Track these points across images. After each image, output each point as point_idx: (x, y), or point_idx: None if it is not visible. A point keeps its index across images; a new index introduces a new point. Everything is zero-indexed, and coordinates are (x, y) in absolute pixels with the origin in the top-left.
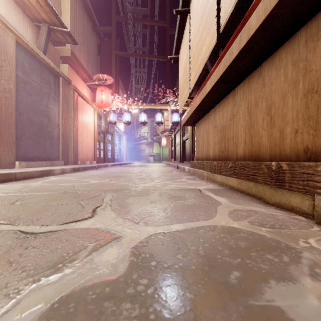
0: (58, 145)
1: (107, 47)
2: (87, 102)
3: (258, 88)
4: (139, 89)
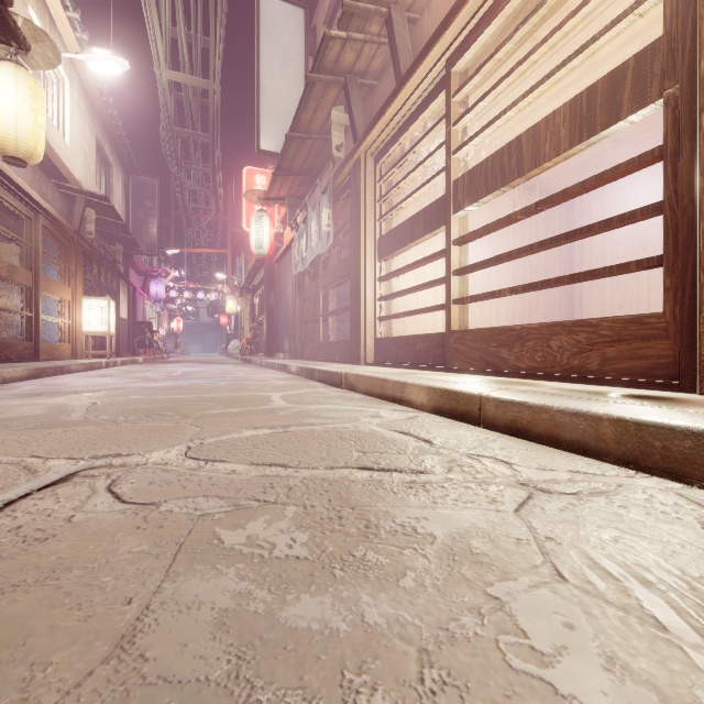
0: None
1: None
2: None
3: None
4: None
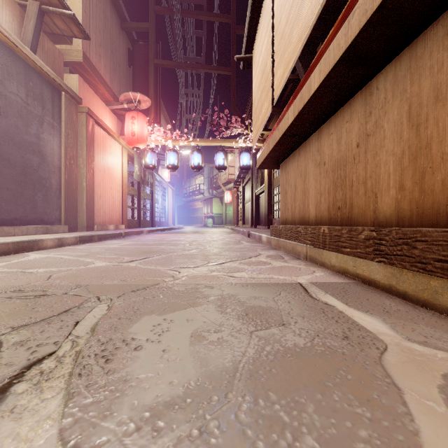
0: (59, 200)
1: (142, 54)
2: (110, 134)
3: (445, 58)
4: (191, 120)
